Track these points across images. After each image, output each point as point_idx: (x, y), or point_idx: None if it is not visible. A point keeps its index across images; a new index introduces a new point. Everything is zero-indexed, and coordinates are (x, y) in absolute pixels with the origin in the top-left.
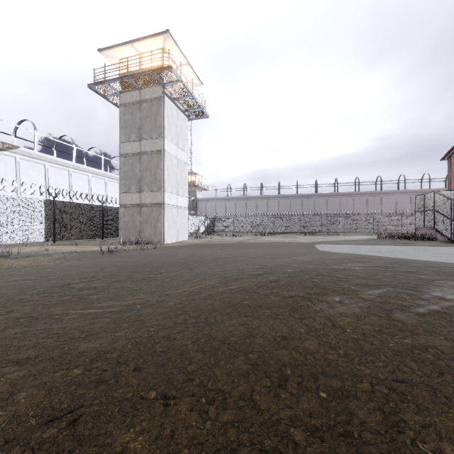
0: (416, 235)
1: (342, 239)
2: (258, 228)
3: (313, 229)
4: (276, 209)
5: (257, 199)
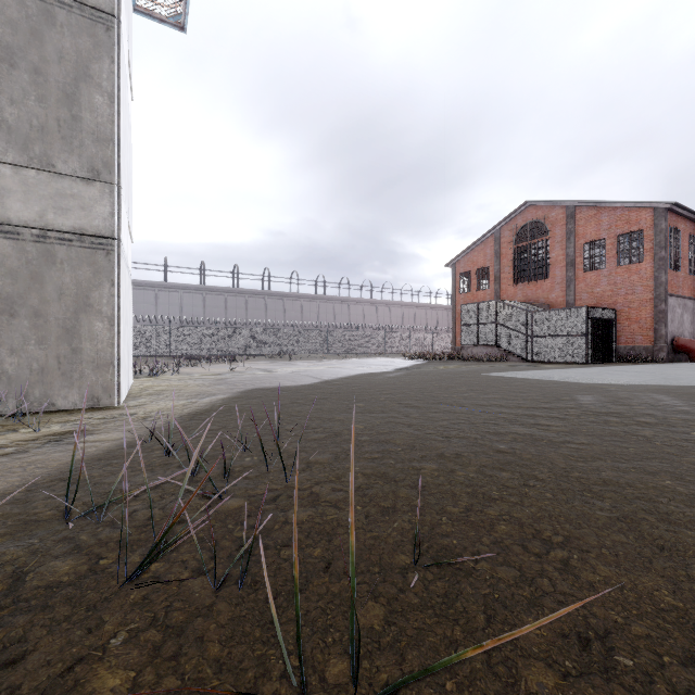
0: (463, 355)
1: (398, 363)
2: (180, 348)
3: (283, 349)
4: (199, 312)
5: (159, 289)
